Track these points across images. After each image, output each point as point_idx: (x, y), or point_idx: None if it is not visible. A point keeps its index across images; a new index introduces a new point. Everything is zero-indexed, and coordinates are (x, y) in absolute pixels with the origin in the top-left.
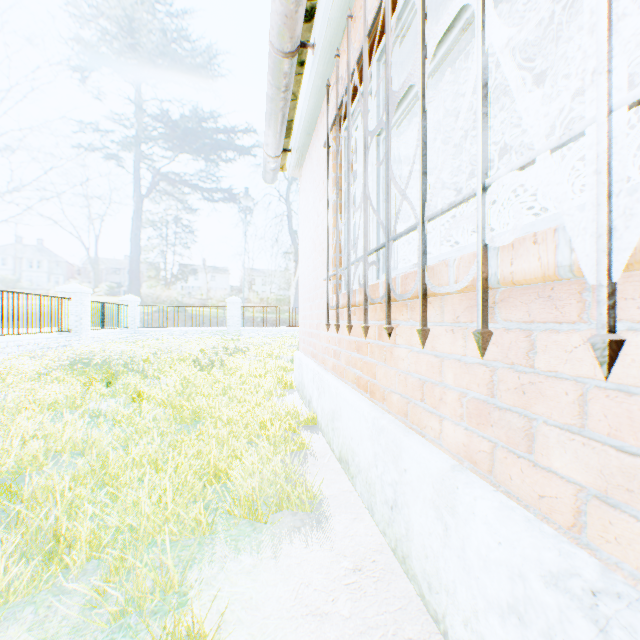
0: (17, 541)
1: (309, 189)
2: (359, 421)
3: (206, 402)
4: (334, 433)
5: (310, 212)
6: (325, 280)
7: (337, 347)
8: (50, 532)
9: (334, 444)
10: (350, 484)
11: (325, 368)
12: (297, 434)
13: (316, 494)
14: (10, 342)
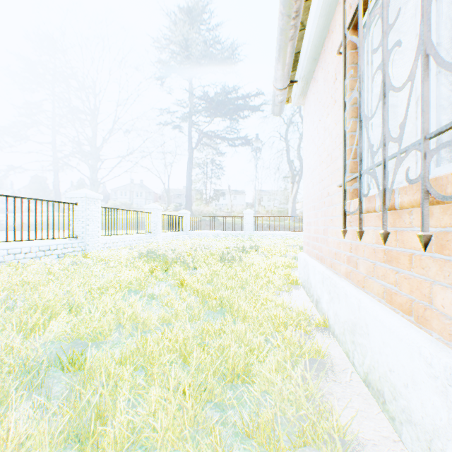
0: (61, 426)
1: (313, 110)
2: (408, 357)
3: (227, 293)
4: (355, 347)
5: (314, 130)
6: (338, 186)
7: (350, 253)
8: (93, 414)
9: (355, 359)
10: (389, 427)
11: (334, 272)
12: (312, 340)
13: (348, 437)
14: (120, 239)
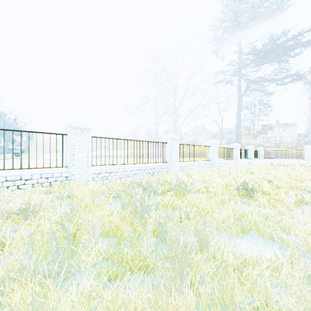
0: None
1: None
2: None
3: (310, 170)
4: None
5: None
6: None
7: None
8: None
9: None
10: None
11: None
12: None
13: None
14: (242, 160)
